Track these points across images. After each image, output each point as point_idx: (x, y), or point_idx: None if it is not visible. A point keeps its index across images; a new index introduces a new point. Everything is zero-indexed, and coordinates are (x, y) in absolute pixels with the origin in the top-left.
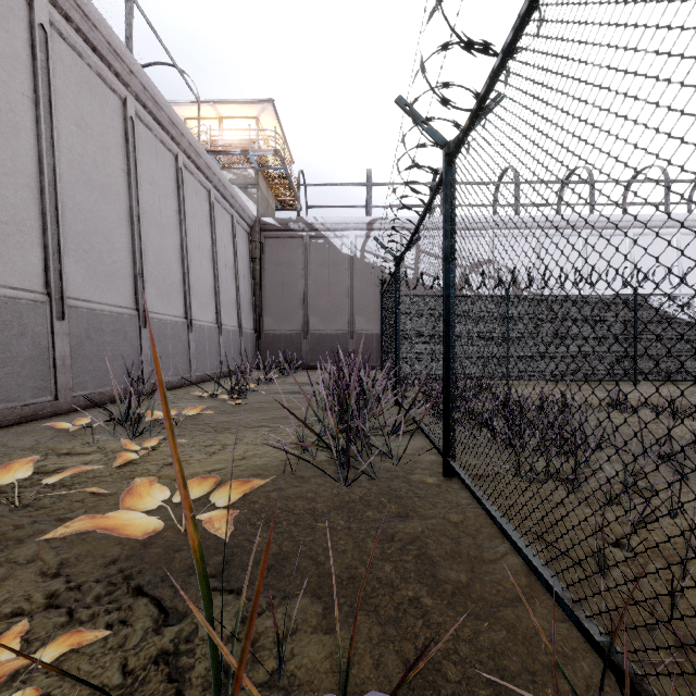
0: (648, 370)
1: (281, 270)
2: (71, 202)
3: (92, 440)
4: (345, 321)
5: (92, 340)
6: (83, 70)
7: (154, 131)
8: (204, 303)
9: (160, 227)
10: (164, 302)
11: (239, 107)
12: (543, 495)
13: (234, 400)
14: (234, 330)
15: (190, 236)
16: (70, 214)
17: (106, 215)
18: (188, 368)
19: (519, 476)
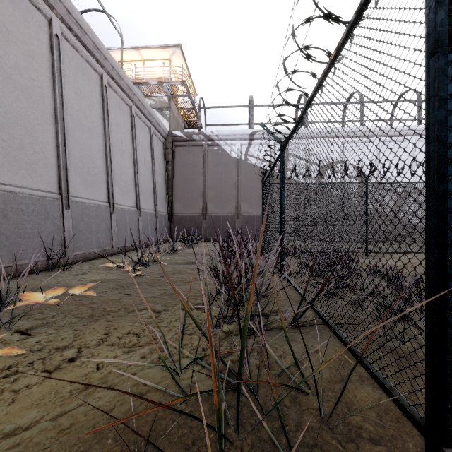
0: None
1: (186, 169)
2: None
3: None
4: (233, 206)
5: (10, 219)
6: None
7: (81, 51)
8: (126, 192)
9: (85, 129)
10: (88, 189)
11: (156, 51)
12: None
13: (137, 271)
14: (151, 212)
15: (114, 139)
16: None
17: (28, 112)
18: (110, 241)
19: None
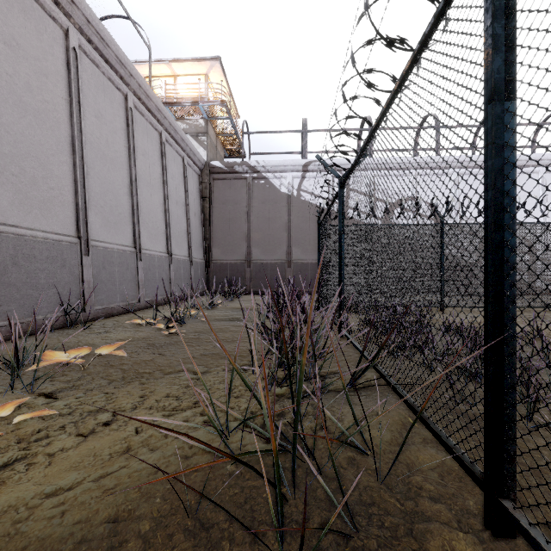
0: None
1: (227, 207)
2: None
3: None
4: (283, 251)
5: (21, 267)
6: None
7: (102, 67)
8: (155, 235)
9: (107, 160)
10: (111, 232)
11: (191, 64)
12: None
13: (170, 329)
14: (184, 259)
15: (141, 172)
16: None
17: (41, 141)
18: (137, 294)
19: None
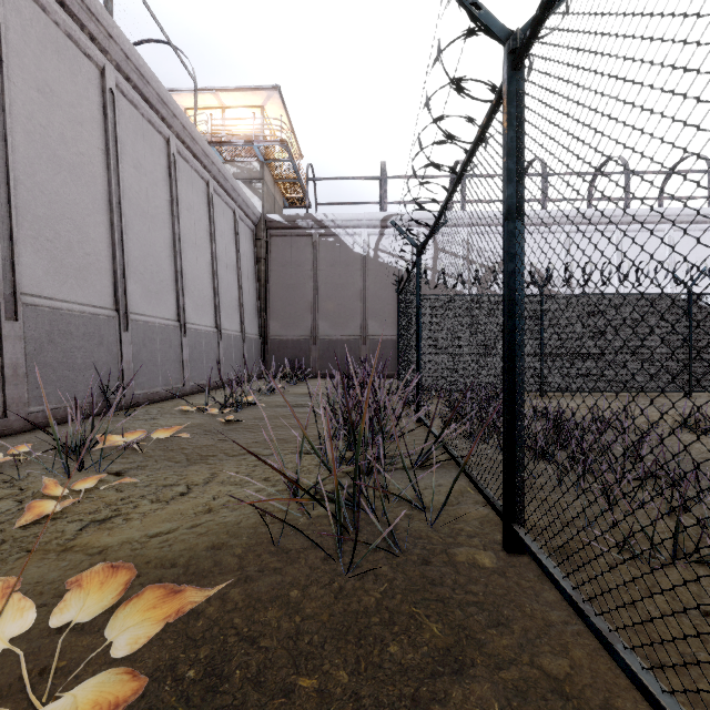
0: (705, 380)
1: (288, 270)
2: (29, 181)
3: (18, 477)
4: (357, 325)
5: (57, 345)
6: (47, 27)
7: (141, 108)
8: (201, 305)
9: (147, 218)
10: (152, 303)
11: (243, 94)
12: (683, 599)
13: (226, 416)
14: (236, 335)
15: (185, 230)
16: (27, 195)
17: (77, 200)
18: (181, 377)
19: (623, 552)
